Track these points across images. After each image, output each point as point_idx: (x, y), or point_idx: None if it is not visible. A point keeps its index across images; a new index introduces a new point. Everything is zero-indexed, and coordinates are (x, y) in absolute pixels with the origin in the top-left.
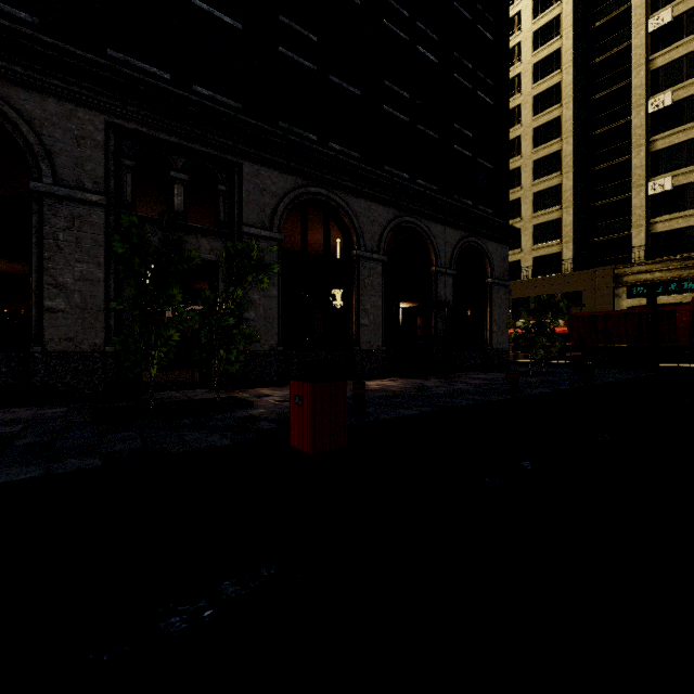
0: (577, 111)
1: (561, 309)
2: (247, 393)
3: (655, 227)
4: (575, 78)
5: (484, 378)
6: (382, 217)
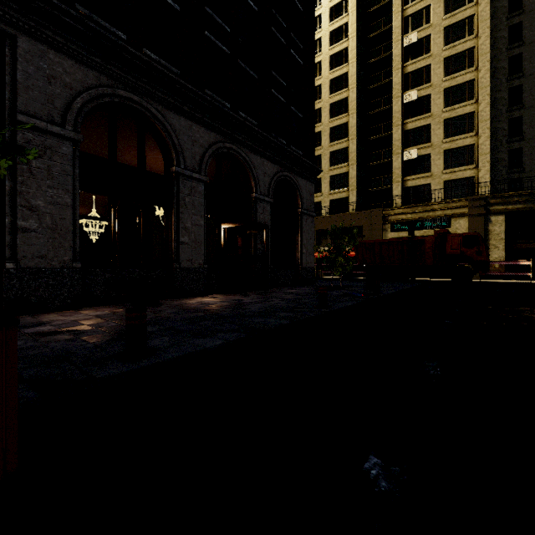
0: (359, 95)
1: (353, 235)
2: None
3: (407, 183)
4: (357, 71)
5: (296, 293)
6: (203, 139)
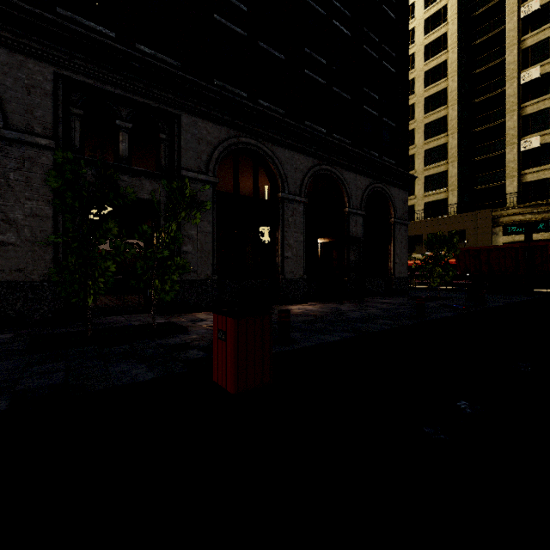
0: (461, 83)
1: (453, 244)
2: (185, 317)
3: (525, 177)
4: (459, 56)
5: (390, 303)
6: (303, 165)
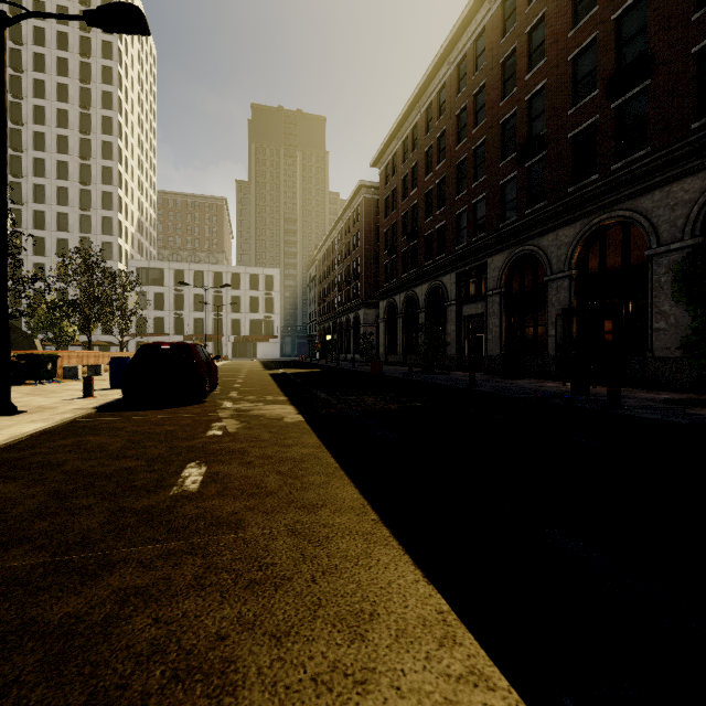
0: None
1: None
2: None
3: None
4: None
5: (597, 392)
6: (568, 236)
